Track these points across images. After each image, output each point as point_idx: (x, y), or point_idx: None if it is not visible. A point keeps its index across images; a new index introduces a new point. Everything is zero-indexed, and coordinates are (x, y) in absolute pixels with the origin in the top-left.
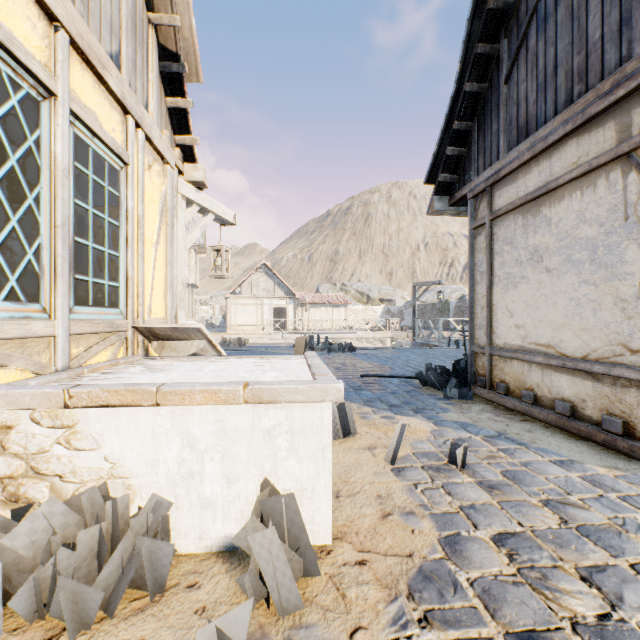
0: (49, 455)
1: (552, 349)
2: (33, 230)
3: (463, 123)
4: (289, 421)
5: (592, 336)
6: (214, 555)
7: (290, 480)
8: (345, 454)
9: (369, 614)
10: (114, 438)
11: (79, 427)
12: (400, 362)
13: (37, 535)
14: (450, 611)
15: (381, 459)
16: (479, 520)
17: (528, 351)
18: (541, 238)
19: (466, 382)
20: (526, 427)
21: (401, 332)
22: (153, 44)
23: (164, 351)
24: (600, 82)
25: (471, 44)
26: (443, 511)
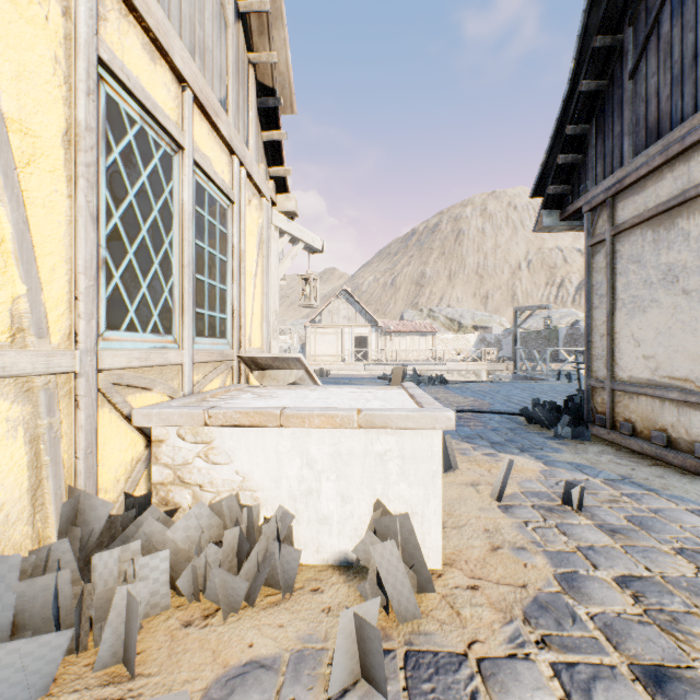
0: (191, 467)
1: (691, 384)
2: (168, 270)
3: (577, 127)
4: (400, 447)
5: None
6: (330, 567)
7: (401, 503)
8: (446, 488)
9: (485, 631)
10: (244, 455)
11: (215, 444)
12: (500, 397)
13: (190, 531)
14: (569, 638)
15: (486, 495)
16: (599, 561)
17: (660, 386)
18: (676, 255)
19: (581, 420)
20: (657, 472)
21: (499, 364)
22: (252, 83)
23: (265, 380)
24: None
25: (588, 38)
26: (558, 549)
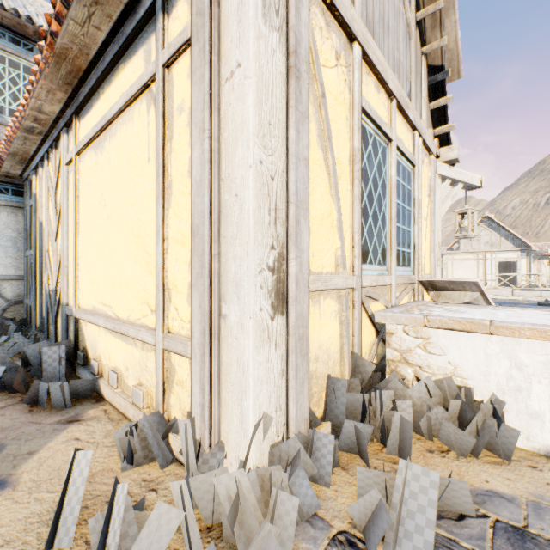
0: (413, 353)
1: None
2: (384, 224)
3: None
4: None
5: None
6: (542, 456)
7: None
8: None
9: None
10: (454, 351)
11: (431, 340)
12: None
13: (421, 394)
14: None
15: None
16: None
17: None
18: None
19: None
20: None
21: None
22: (424, 69)
23: (439, 299)
24: None
25: None
26: None
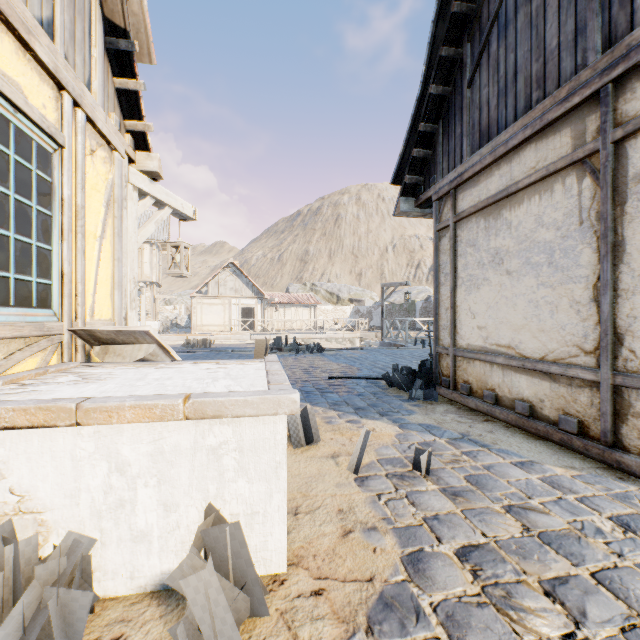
0: None
1: (512, 350)
2: None
3: (428, 125)
4: (238, 437)
5: (549, 337)
6: (148, 596)
7: (239, 504)
8: (307, 464)
9: None
10: (22, 466)
11: None
12: (368, 363)
13: None
14: None
15: (344, 468)
16: (443, 532)
17: (490, 352)
18: (502, 241)
19: (431, 383)
20: (488, 428)
21: (370, 332)
22: (97, 16)
23: (107, 356)
24: (557, 89)
25: (436, 46)
26: (406, 524)
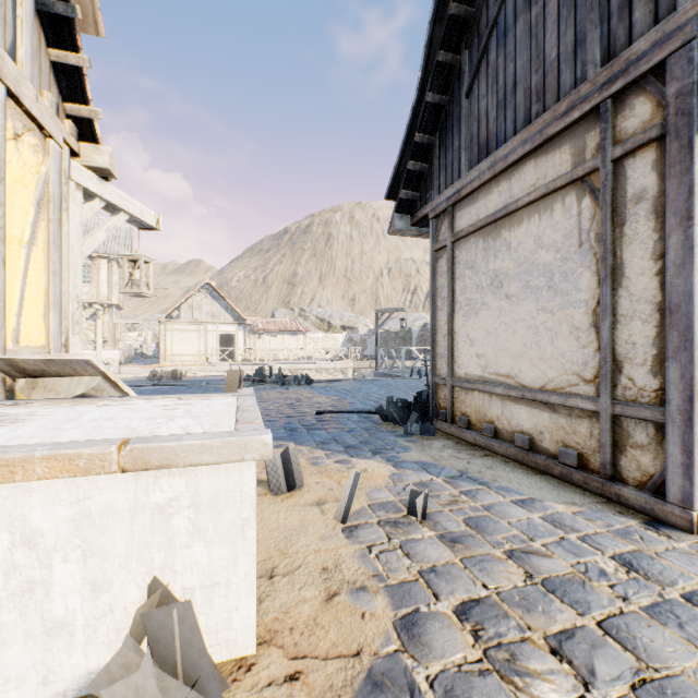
0: None
1: (512, 379)
2: None
3: (425, 136)
4: (192, 491)
5: (549, 366)
6: None
7: (194, 574)
8: (288, 514)
9: None
10: None
11: None
12: (361, 395)
13: None
14: None
15: (331, 517)
16: (441, 587)
17: (489, 382)
18: (501, 263)
19: (428, 416)
20: (487, 463)
21: (364, 362)
22: None
23: (35, 392)
24: (557, 103)
25: (433, 50)
26: (400, 580)
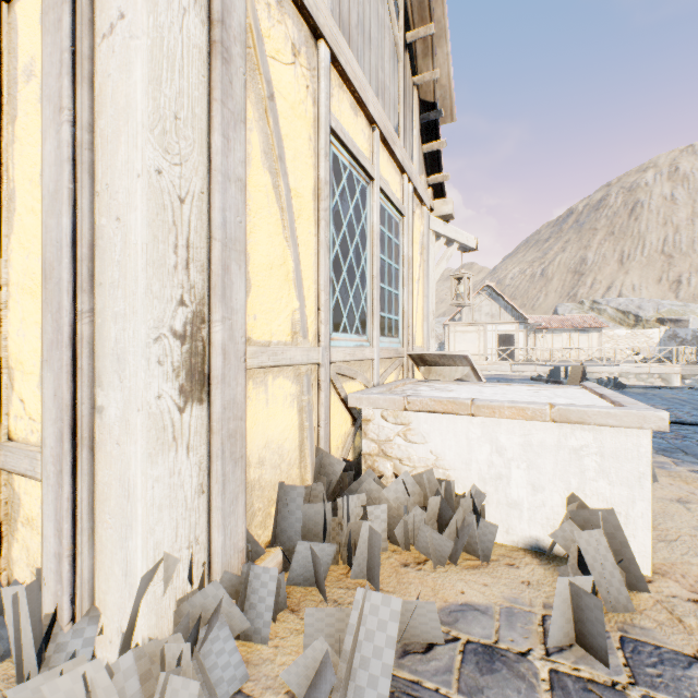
0: (392, 443)
1: None
2: (364, 282)
3: None
4: (598, 443)
5: None
6: (521, 550)
7: (599, 500)
8: None
9: None
10: (436, 437)
11: (412, 426)
12: None
13: (398, 494)
14: None
15: None
16: None
17: None
18: None
19: None
20: None
21: None
22: (416, 103)
23: (431, 375)
24: None
25: None
26: None
